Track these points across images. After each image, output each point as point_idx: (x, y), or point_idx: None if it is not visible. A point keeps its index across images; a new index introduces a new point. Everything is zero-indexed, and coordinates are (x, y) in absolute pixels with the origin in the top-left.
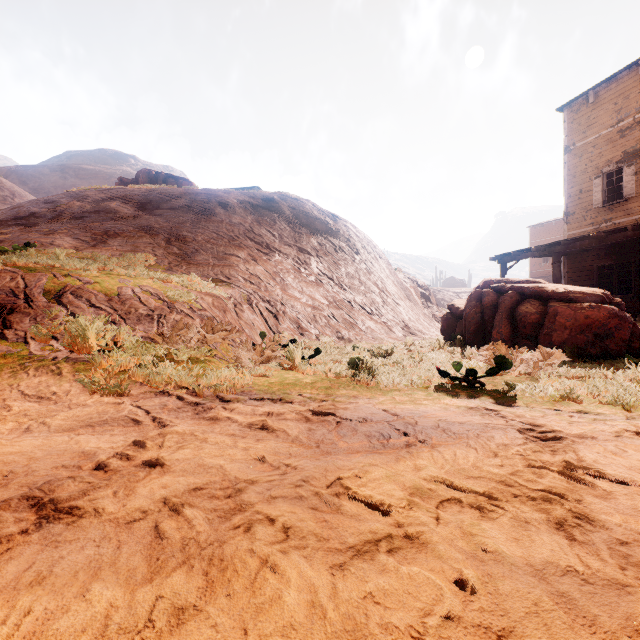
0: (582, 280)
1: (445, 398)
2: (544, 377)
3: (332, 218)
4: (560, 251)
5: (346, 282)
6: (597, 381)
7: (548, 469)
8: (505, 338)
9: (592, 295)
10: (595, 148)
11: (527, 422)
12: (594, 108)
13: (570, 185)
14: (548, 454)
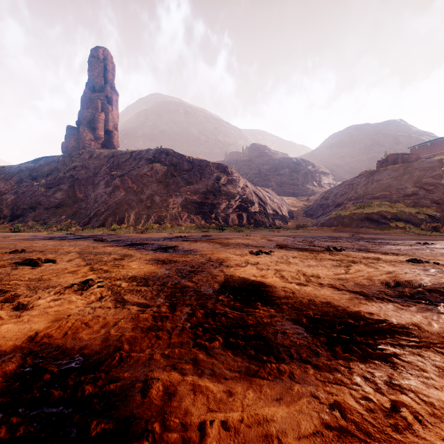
0: None
1: None
2: None
3: None
4: None
5: None
6: None
7: None
8: None
9: None
10: None
11: None
12: None
13: None
14: None
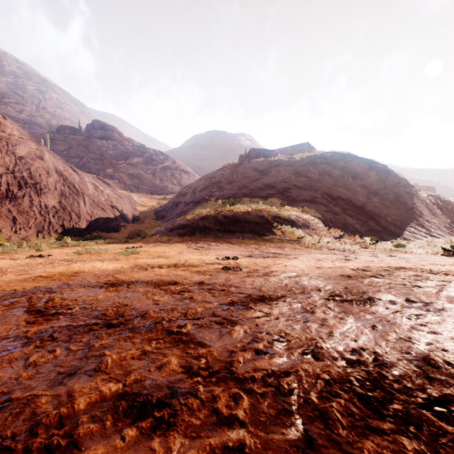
0: None
1: (442, 256)
2: None
3: (368, 163)
4: None
5: (381, 204)
6: None
7: None
8: None
9: None
10: None
11: None
12: None
13: None
14: None
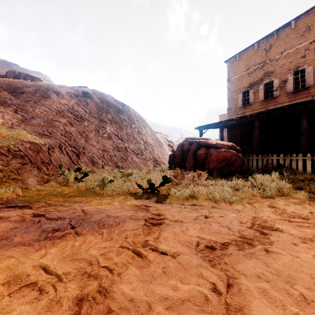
0: (234, 139)
1: (131, 200)
2: (192, 186)
3: (121, 105)
4: (223, 125)
5: (125, 138)
6: (211, 187)
7: (127, 248)
8: (191, 166)
9: (226, 145)
10: (239, 80)
11: (158, 213)
12: (238, 62)
13: (229, 96)
14: (144, 235)
